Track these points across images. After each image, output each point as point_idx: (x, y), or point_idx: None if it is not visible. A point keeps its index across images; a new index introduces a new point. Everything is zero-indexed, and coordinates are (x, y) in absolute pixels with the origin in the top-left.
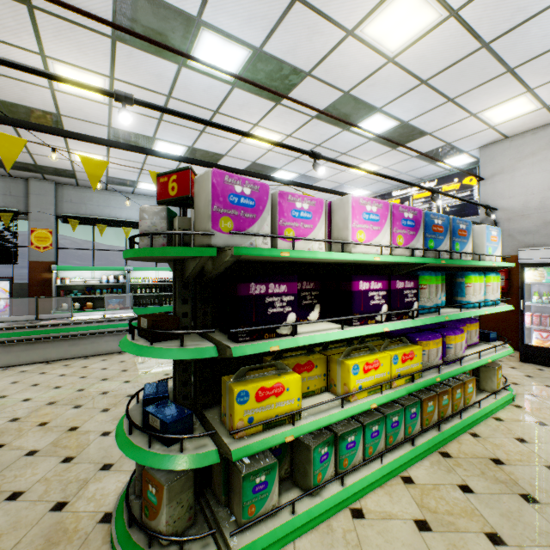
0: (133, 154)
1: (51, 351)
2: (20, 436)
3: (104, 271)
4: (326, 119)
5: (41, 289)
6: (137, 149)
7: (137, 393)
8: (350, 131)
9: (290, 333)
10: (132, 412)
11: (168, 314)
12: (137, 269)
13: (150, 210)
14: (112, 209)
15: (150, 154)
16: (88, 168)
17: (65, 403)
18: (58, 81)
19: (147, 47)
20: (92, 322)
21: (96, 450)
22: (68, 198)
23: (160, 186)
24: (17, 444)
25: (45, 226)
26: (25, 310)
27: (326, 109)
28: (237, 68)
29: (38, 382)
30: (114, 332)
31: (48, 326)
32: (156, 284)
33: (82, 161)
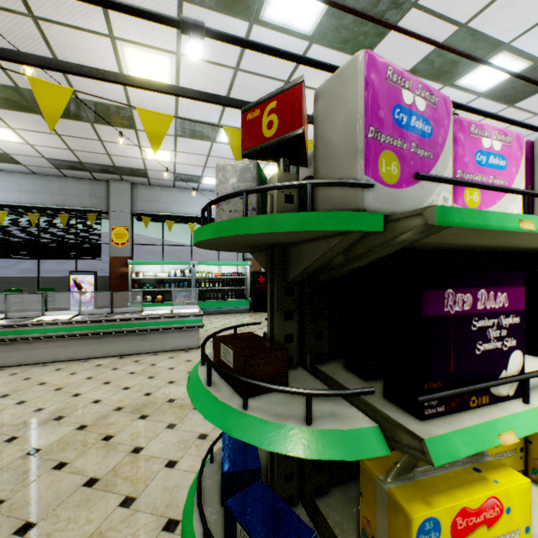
0: (198, 146)
1: (123, 346)
2: (83, 453)
3: (172, 265)
4: (424, 72)
5: (119, 282)
6: (208, 98)
7: (210, 448)
8: (453, 86)
9: (512, 394)
10: (205, 485)
11: (262, 339)
12: (201, 263)
13: (232, 167)
14: (179, 205)
15: (225, 103)
16: (148, 125)
17: (132, 410)
18: (111, 7)
19: (215, 3)
20: (160, 318)
21: (160, 491)
22: (141, 197)
23: (247, 126)
24: (79, 465)
25: (123, 224)
26: (107, 301)
27: (426, 57)
28: (319, 13)
29: (109, 380)
30: (181, 328)
31: (121, 321)
32: (219, 279)
33: (140, 115)
